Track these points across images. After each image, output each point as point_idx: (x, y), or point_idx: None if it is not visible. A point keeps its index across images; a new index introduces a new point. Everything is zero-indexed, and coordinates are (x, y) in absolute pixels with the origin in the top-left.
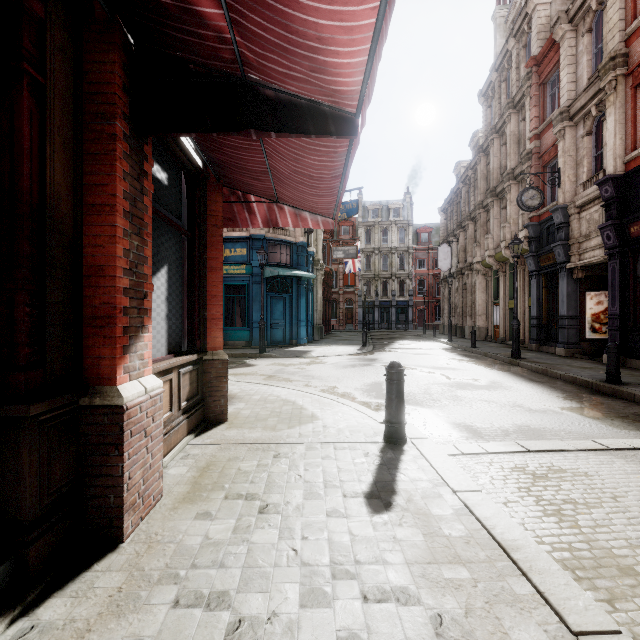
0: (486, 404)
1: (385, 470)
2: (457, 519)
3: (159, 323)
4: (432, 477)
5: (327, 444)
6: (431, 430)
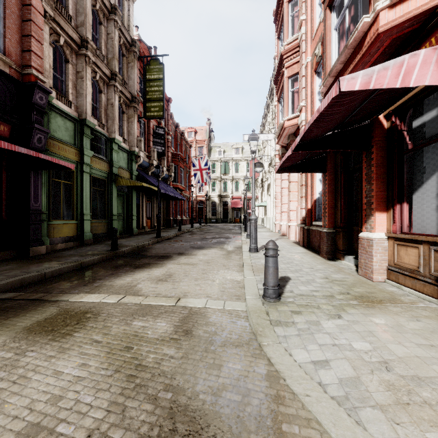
0: (39, 383)
1: (281, 285)
2: (260, 274)
3: (429, 212)
4: (260, 282)
5: (321, 298)
6: (225, 325)
